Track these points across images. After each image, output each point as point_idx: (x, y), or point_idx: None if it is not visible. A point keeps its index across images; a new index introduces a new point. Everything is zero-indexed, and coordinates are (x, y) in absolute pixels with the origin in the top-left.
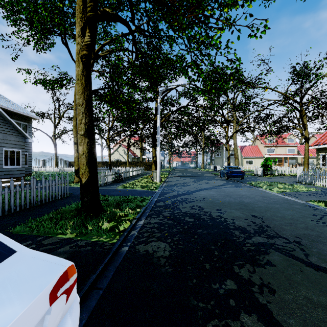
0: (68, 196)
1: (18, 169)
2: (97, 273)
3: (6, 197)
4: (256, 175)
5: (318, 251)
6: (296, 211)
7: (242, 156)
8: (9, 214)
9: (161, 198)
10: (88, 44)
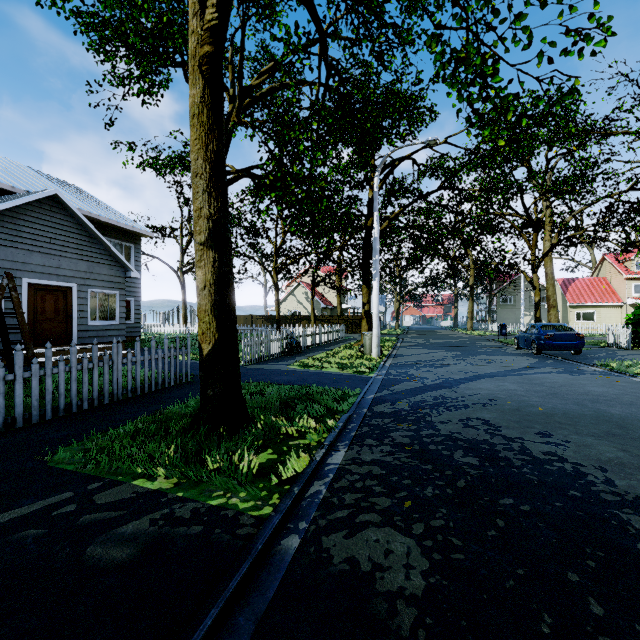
0: (188, 382)
1: (114, 328)
2: (195, 639)
3: (61, 380)
4: (613, 346)
5: None
6: None
7: (568, 301)
8: (67, 416)
9: (383, 394)
10: (214, 27)
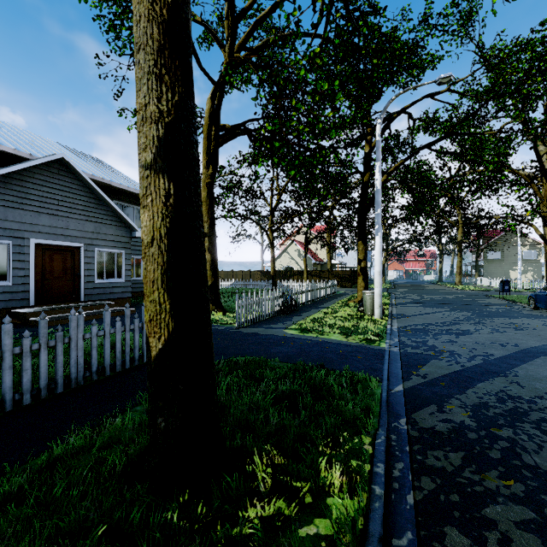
0: None
1: (120, 285)
2: None
3: None
4: None
5: None
6: None
7: None
8: None
9: (415, 384)
10: None
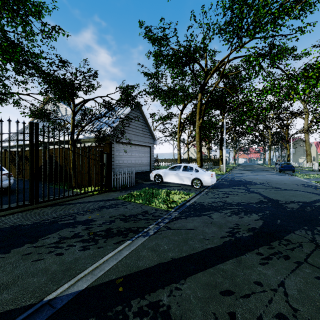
0: None
1: None
2: None
3: None
4: (314, 170)
5: (274, 185)
6: (292, 182)
7: (318, 152)
8: None
9: (226, 177)
10: (201, 123)
